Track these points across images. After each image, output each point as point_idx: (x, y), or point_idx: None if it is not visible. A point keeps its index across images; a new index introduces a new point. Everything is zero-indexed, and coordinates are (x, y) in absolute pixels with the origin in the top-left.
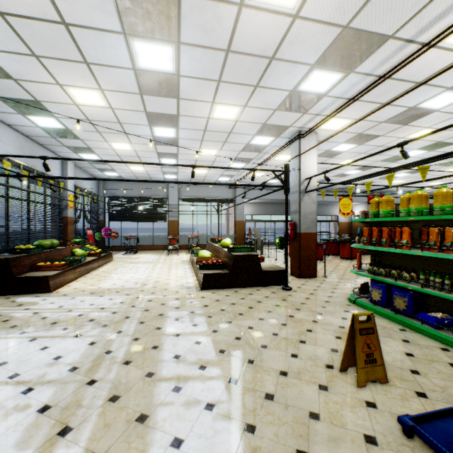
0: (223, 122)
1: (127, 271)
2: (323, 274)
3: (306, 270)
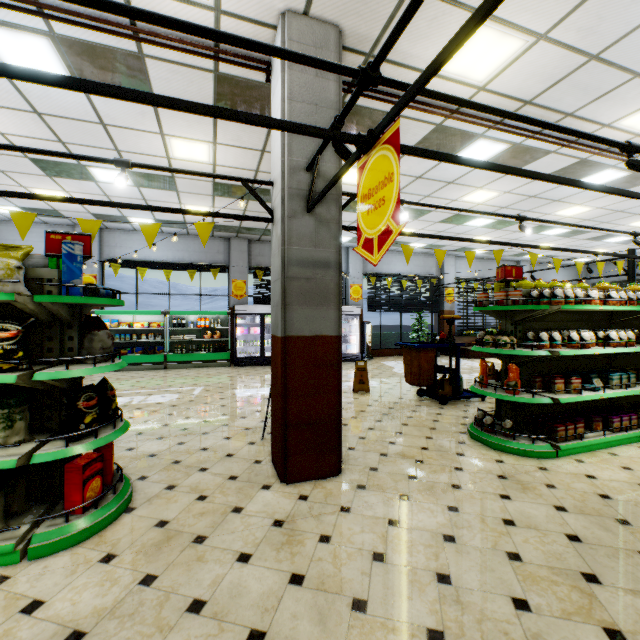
0: (588, 213)
1: None
2: None
3: None
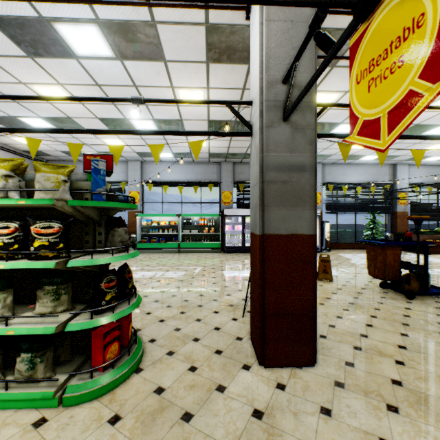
0: None
1: None
2: None
3: None
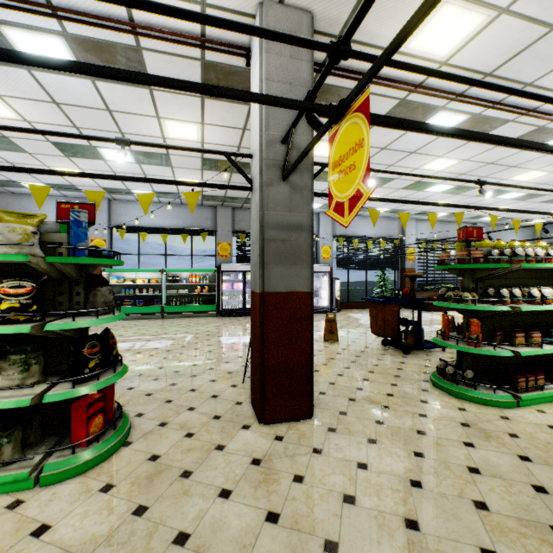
0: (544, 177)
1: None
2: None
3: None
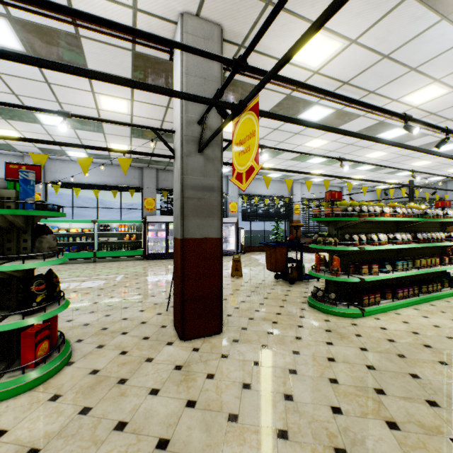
0: (385, 156)
1: None
2: None
3: None
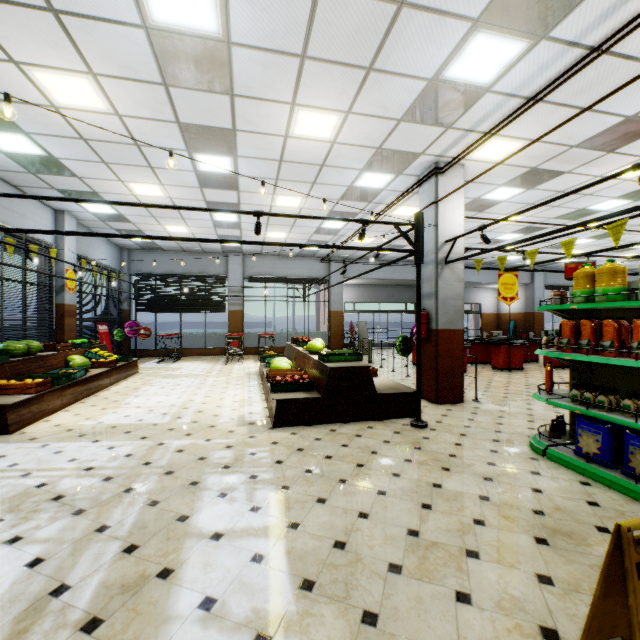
0: (310, 145)
1: (156, 391)
2: (472, 397)
3: (446, 390)
